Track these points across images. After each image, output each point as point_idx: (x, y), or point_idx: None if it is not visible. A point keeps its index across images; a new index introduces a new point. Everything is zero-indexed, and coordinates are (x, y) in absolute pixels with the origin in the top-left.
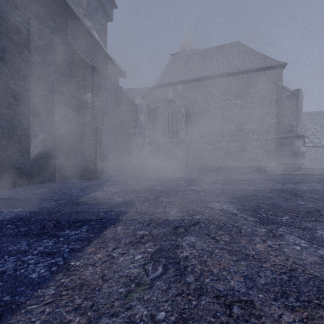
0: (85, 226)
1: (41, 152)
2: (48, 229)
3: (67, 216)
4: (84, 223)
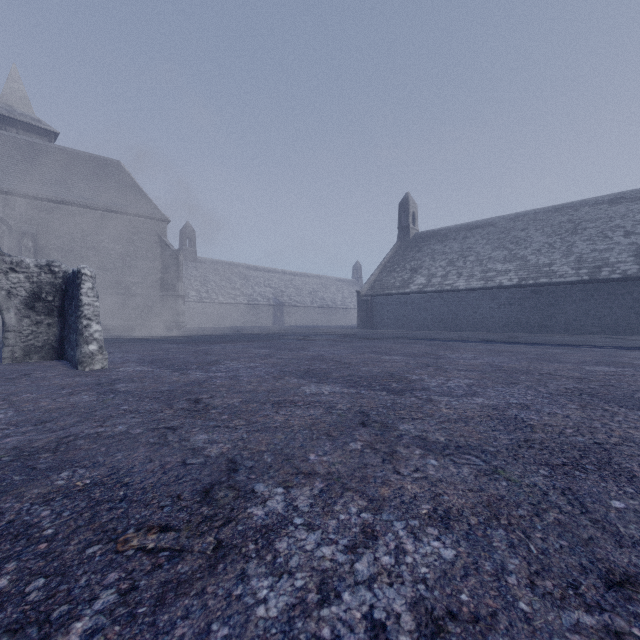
0: None
1: None
2: None
3: None
4: None
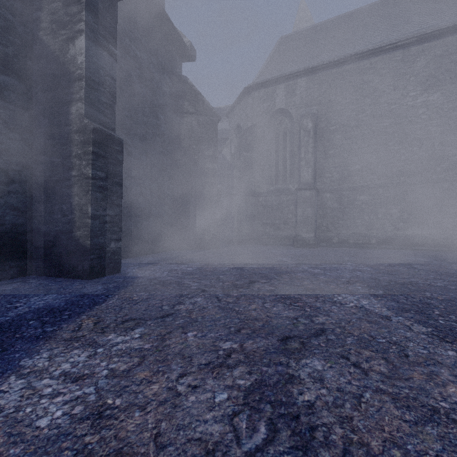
0: None
1: None
2: None
3: None
4: None
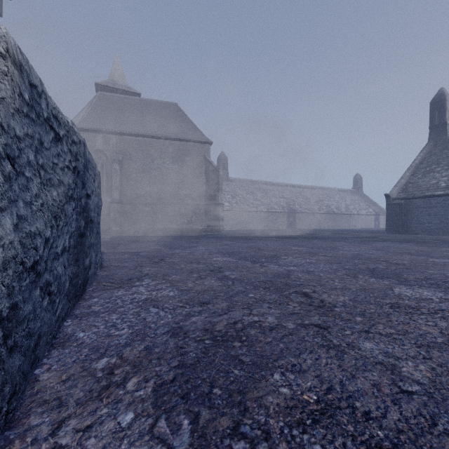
0: None
1: None
2: None
3: None
4: None
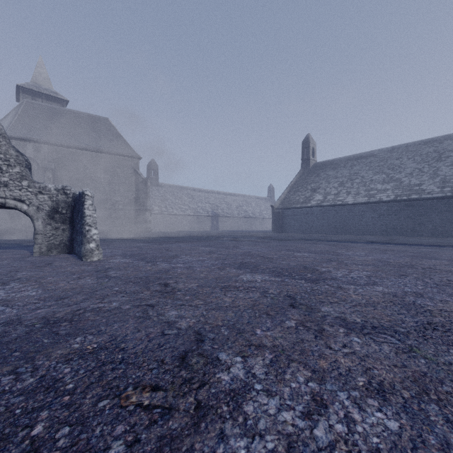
0: None
1: None
2: None
3: None
4: None
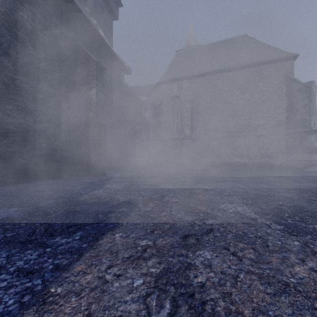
0: (79, 232)
1: (45, 148)
2: (37, 235)
3: (62, 218)
4: (79, 227)
